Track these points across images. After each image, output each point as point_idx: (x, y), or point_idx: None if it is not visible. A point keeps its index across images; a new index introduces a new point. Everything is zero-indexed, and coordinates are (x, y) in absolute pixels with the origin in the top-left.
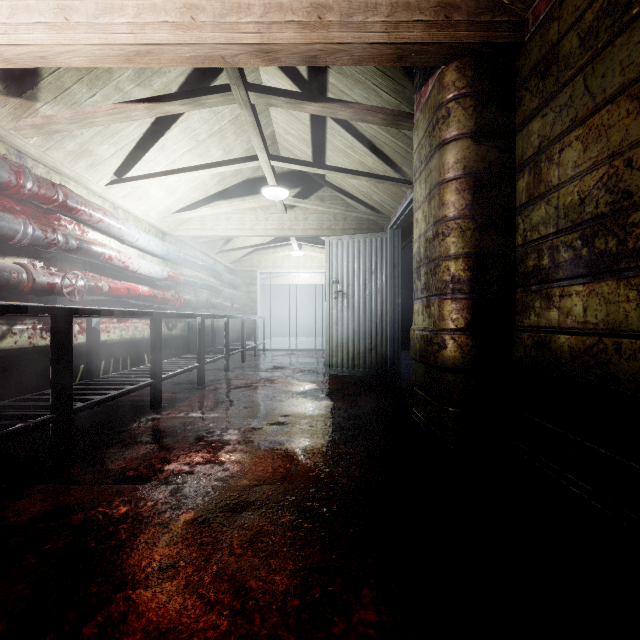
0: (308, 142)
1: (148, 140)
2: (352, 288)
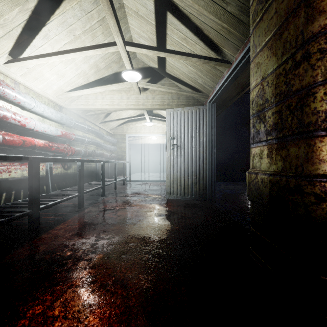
0: (154, 41)
1: (32, 27)
2: (183, 142)
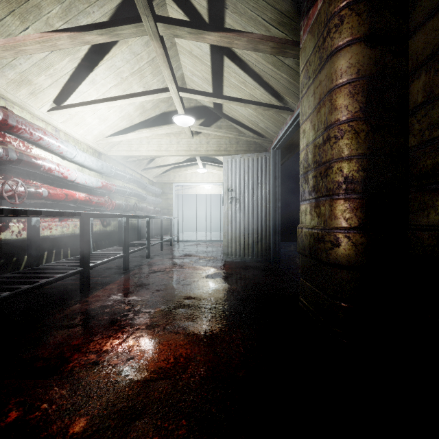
0: (209, 81)
1: (80, 74)
2: (243, 195)
